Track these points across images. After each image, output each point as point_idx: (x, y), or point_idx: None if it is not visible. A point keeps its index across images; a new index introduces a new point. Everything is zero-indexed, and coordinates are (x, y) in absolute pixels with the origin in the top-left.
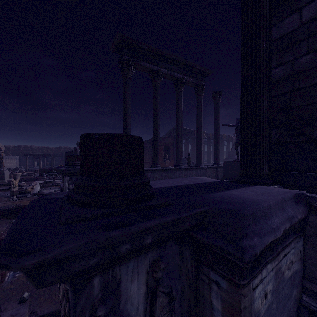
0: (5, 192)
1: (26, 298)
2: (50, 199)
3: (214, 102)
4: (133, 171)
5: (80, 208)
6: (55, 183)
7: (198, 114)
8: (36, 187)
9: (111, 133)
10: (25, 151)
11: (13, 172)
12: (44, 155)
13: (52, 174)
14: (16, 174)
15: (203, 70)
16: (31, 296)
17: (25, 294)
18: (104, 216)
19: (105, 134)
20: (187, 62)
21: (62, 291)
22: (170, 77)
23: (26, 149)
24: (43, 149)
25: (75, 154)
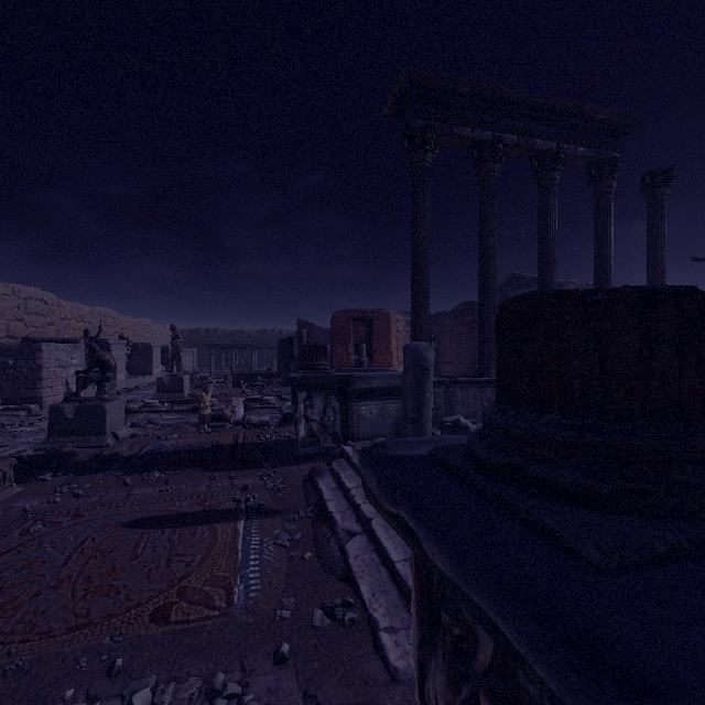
0: (188, 417)
1: (286, 656)
2: (408, 462)
3: (648, 201)
4: (701, 403)
5: (585, 511)
6: (266, 402)
7: (599, 238)
8: (239, 410)
9: (645, 288)
10: (207, 340)
11: (193, 379)
12: (239, 346)
13: (257, 384)
14: (207, 383)
15: (618, 118)
16: (294, 654)
17: (284, 646)
18: (697, 551)
19: (636, 290)
20: (572, 105)
21: (441, 699)
22: (524, 152)
23: (208, 335)
24: (235, 336)
25: (317, 345)
